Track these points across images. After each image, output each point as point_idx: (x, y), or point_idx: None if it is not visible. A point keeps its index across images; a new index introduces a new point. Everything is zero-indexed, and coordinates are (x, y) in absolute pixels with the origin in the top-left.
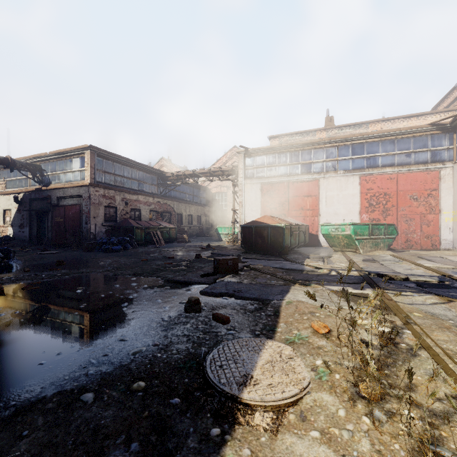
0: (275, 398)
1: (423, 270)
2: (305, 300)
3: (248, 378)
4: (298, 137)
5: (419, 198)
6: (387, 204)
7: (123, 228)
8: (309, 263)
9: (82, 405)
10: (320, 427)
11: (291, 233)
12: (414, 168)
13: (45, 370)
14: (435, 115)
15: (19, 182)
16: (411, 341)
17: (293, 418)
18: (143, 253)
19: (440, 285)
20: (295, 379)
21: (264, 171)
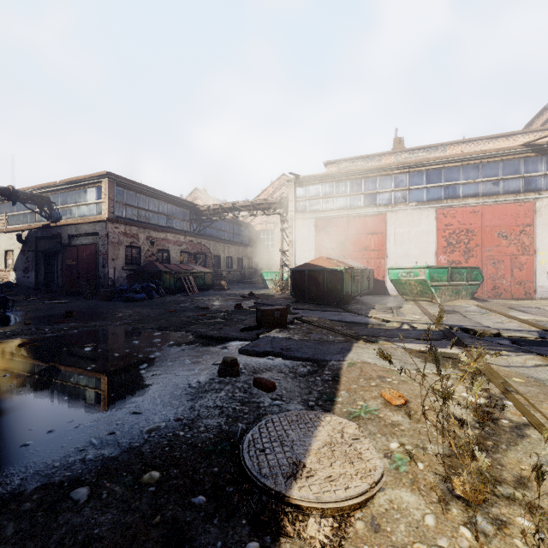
0: (336, 498)
1: (517, 324)
2: (373, 362)
3: (299, 467)
4: (361, 162)
5: (509, 236)
6: (470, 243)
7: (148, 273)
8: (375, 315)
9: (71, 506)
10: (400, 541)
11: (352, 279)
12: (503, 198)
13: (30, 453)
14: (528, 135)
15: (24, 217)
16: (515, 416)
17: (362, 526)
18: (171, 303)
19: (541, 343)
20: (362, 469)
21: (319, 204)
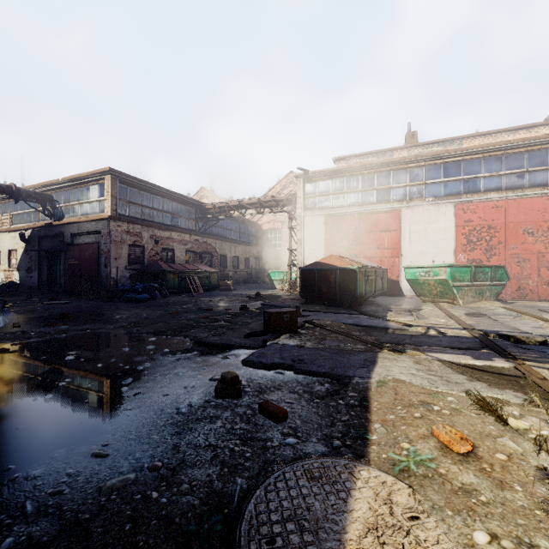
0: None
1: None
2: (407, 379)
3: None
4: (371, 158)
5: (536, 233)
6: (492, 240)
7: (152, 273)
8: (394, 318)
9: None
10: None
11: (366, 278)
12: (529, 192)
13: None
14: None
15: (27, 216)
16: None
17: None
18: (174, 304)
19: None
20: None
21: (329, 200)
